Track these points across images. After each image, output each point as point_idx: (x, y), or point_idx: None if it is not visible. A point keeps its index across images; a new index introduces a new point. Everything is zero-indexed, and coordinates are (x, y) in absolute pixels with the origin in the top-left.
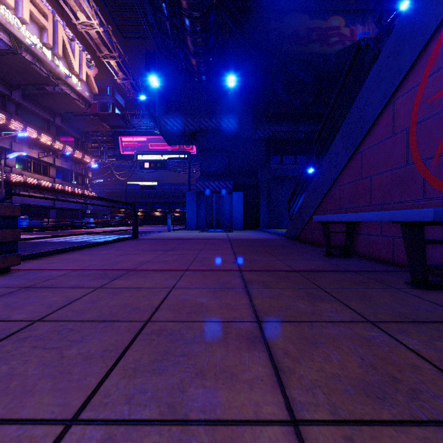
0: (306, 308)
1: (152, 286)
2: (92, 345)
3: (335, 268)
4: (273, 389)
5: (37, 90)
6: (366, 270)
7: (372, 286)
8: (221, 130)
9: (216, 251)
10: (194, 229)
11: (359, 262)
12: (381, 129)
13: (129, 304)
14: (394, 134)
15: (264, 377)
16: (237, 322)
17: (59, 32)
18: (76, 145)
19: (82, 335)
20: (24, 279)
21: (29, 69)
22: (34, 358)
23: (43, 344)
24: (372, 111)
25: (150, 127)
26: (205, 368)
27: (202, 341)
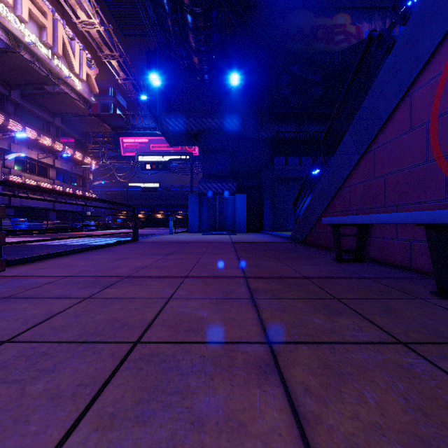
0: (323, 324)
1: (147, 296)
2: (64, 376)
3: (348, 274)
4: None
5: (37, 90)
6: (383, 277)
7: (394, 296)
8: (224, 130)
9: (219, 255)
10: (196, 232)
11: (373, 268)
12: (396, 124)
13: (118, 319)
14: (411, 129)
15: (281, 429)
16: (243, 344)
17: (59, 30)
18: (76, 146)
19: (54, 362)
20: (6, 288)
21: (28, 68)
22: None
23: (4, 375)
24: (387, 105)
25: (152, 127)
26: (205, 414)
27: (201, 371)
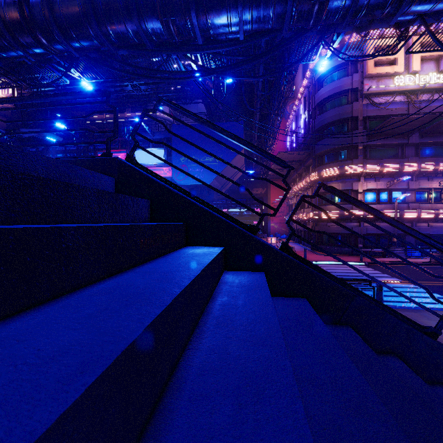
0: None
1: None
2: None
3: None
4: None
5: (441, 117)
6: None
7: None
8: None
9: None
10: None
11: None
12: None
13: None
14: None
15: None
16: None
17: None
18: None
19: None
20: None
21: (409, 119)
22: None
23: None
24: None
25: None
26: None
27: None
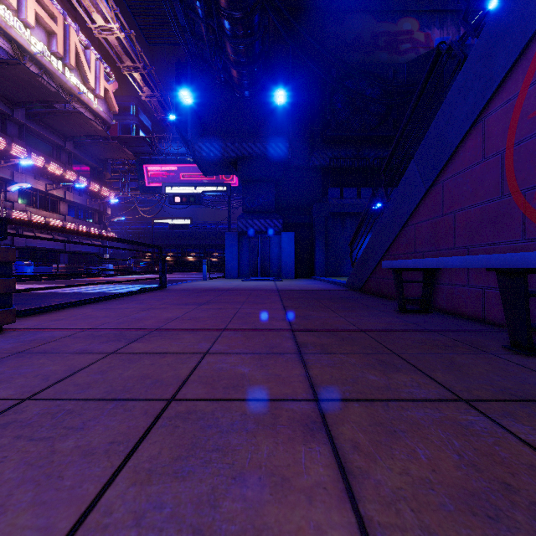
0: (378, 381)
1: (180, 350)
2: (95, 434)
3: (411, 326)
4: (341, 502)
5: (45, 108)
6: (451, 330)
7: (461, 350)
8: (268, 157)
9: (261, 305)
10: (235, 277)
11: (441, 319)
12: (467, 153)
13: (148, 376)
14: (484, 159)
15: (327, 484)
16: (288, 401)
17: (71, 38)
18: (92, 176)
19: (83, 419)
20: (18, 342)
21: (34, 83)
22: (14, 454)
23: (30, 433)
24: (457, 130)
25: (182, 153)
26: (247, 470)
27: (242, 429)
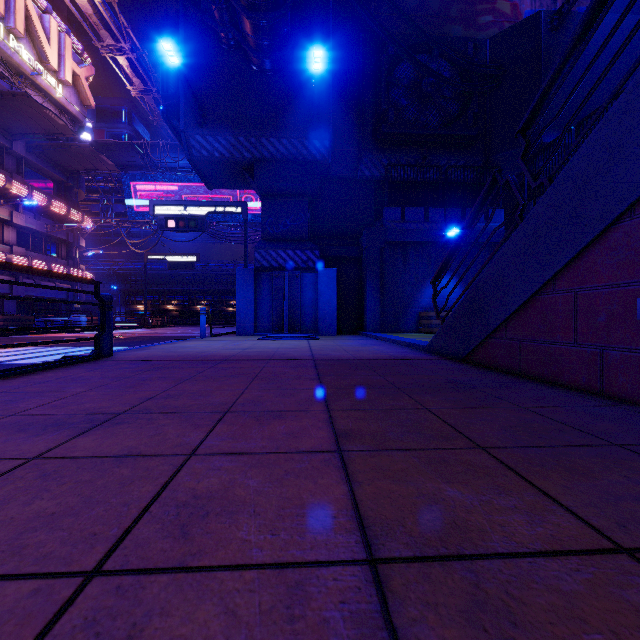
0: None
1: None
2: None
3: None
4: None
5: None
6: None
7: None
8: (299, 160)
9: (270, 427)
10: (250, 334)
11: None
12: None
13: None
14: None
15: None
16: None
17: None
18: (56, 193)
19: None
20: None
21: None
22: None
23: None
24: None
25: (185, 168)
26: None
27: None
